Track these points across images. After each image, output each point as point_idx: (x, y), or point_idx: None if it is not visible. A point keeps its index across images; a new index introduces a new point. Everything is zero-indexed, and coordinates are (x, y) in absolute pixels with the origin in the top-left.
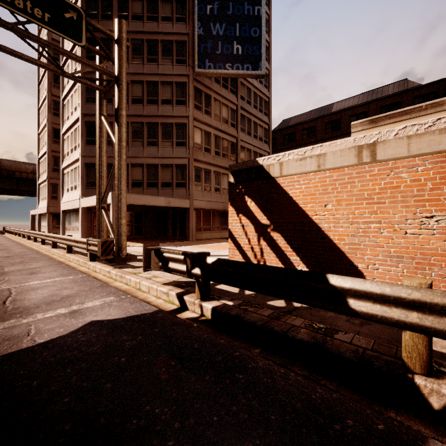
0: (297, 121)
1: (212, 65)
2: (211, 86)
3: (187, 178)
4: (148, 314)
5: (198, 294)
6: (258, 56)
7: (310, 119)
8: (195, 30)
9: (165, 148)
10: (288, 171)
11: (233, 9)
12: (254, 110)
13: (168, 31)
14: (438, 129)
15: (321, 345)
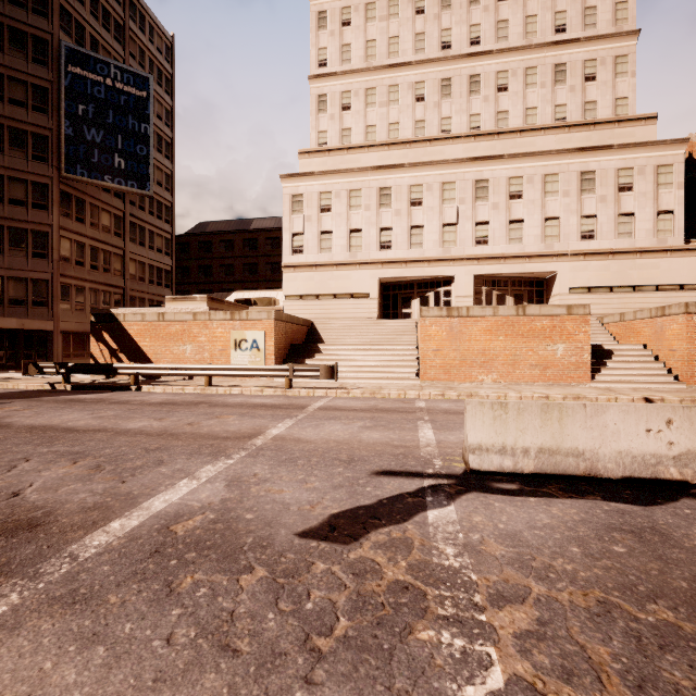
0: (216, 229)
1: (86, 173)
2: (86, 189)
3: (49, 295)
4: (34, 390)
5: (64, 382)
6: (145, 175)
7: (228, 231)
8: (62, 128)
9: (15, 257)
10: (128, 319)
11: (114, 118)
12: (150, 217)
13: (20, 119)
14: (183, 312)
15: (112, 386)
